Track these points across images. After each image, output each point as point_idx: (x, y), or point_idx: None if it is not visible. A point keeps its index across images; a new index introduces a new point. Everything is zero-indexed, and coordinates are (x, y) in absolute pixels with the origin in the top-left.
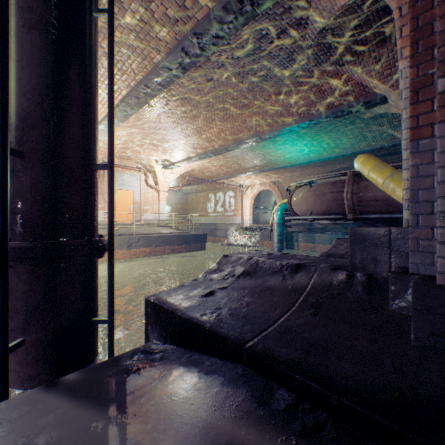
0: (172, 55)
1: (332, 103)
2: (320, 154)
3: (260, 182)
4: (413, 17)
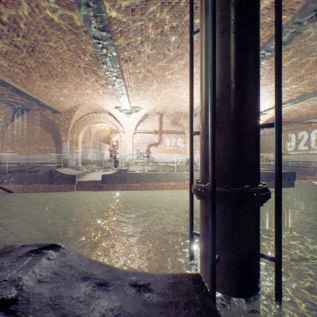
0: (310, 5)
1: None
2: None
3: None
4: None
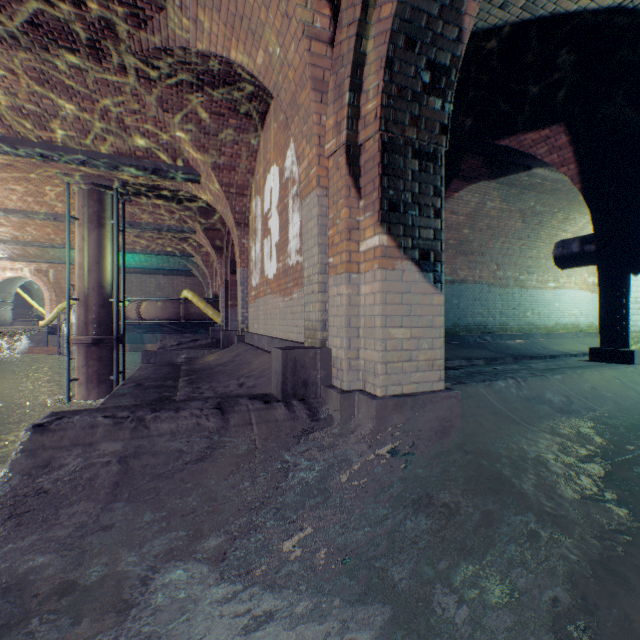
0: None
1: (166, 249)
2: (130, 263)
3: (15, 267)
4: (226, 284)
